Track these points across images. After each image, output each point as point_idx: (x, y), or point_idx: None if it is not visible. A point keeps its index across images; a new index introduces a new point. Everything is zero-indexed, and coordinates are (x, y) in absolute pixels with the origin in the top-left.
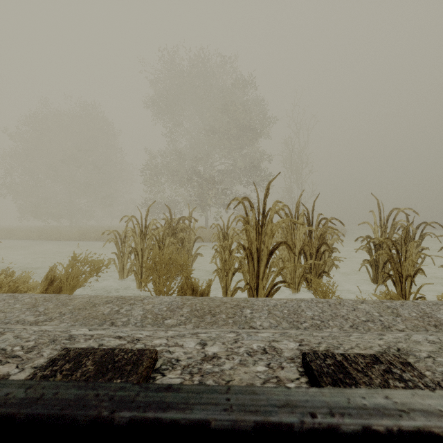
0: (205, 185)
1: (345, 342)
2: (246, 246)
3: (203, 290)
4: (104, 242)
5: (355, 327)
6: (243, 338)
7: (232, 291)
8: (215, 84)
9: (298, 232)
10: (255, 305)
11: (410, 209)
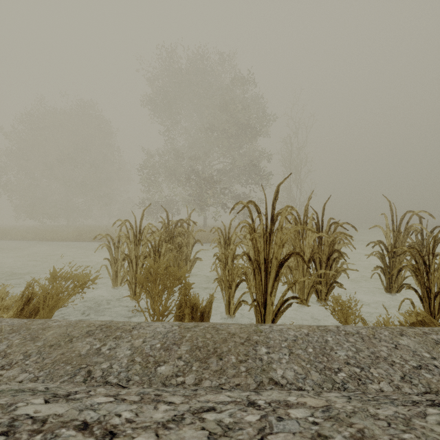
0: (203, 184)
1: (429, 439)
2: (250, 253)
3: (203, 307)
4: (100, 243)
5: (408, 379)
6: (271, 427)
7: (235, 305)
8: (213, 82)
9: (307, 238)
10: (271, 339)
11: (426, 212)
